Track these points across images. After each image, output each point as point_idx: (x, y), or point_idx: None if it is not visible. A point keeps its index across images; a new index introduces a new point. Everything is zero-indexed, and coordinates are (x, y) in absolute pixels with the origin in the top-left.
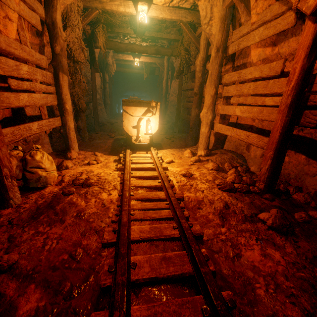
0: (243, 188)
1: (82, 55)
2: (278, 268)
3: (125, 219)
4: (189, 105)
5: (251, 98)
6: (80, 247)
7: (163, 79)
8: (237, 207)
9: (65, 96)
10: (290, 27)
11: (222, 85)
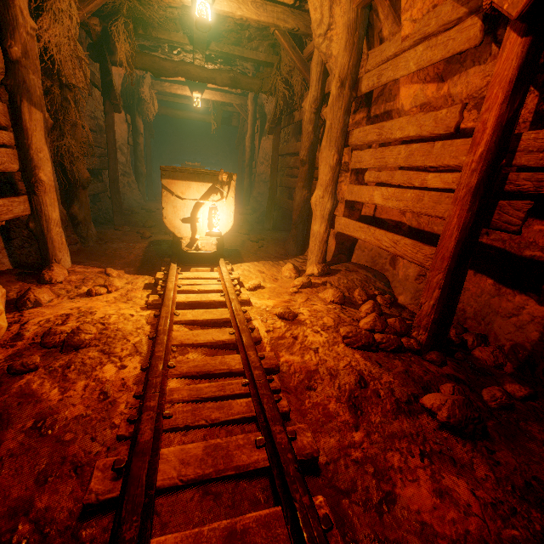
0: (391, 343)
1: (80, 73)
2: (468, 523)
3: (146, 435)
4: (292, 182)
5: (401, 174)
6: (29, 517)
7: (247, 134)
8: (381, 384)
9: (38, 153)
10: (471, 49)
11: (349, 149)
